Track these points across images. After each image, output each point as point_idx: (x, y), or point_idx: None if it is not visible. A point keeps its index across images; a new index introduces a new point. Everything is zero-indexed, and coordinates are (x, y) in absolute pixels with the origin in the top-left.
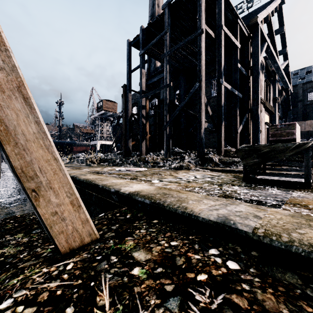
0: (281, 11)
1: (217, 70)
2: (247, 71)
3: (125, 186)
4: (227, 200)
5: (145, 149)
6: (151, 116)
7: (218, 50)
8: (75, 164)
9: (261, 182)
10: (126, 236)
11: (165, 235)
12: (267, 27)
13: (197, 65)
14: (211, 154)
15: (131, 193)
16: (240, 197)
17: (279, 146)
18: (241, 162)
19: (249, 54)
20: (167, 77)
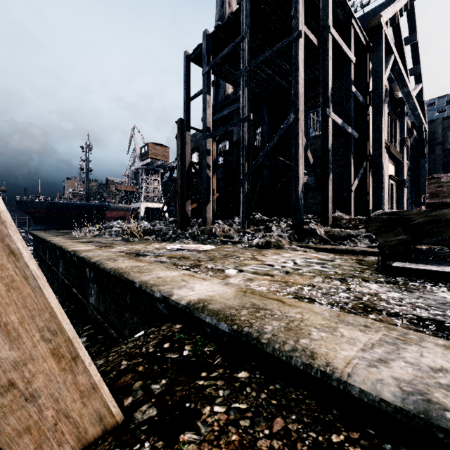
0: (413, 11)
1: (321, 95)
2: (365, 97)
3: (180, 287)
4: (387, 327)
5: (210, 216)
6: (219, 166)
7: (323, 65)
8: (105, 238)
9: (411, 274)
10: (182, 430)
11: (271, 430)
12: (393, 33)
13: (292, 87)
14: (312, 223)
15: (191, 305)
16: (395, 311)
17: (447, 213)
18: (362, 237)
19: (367, 72)
20: (244, 105)
